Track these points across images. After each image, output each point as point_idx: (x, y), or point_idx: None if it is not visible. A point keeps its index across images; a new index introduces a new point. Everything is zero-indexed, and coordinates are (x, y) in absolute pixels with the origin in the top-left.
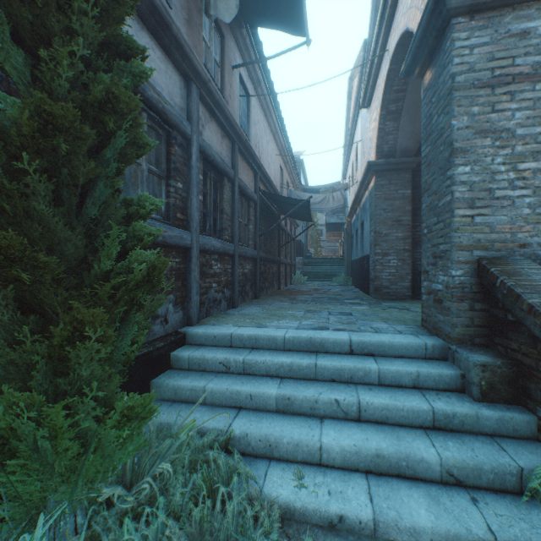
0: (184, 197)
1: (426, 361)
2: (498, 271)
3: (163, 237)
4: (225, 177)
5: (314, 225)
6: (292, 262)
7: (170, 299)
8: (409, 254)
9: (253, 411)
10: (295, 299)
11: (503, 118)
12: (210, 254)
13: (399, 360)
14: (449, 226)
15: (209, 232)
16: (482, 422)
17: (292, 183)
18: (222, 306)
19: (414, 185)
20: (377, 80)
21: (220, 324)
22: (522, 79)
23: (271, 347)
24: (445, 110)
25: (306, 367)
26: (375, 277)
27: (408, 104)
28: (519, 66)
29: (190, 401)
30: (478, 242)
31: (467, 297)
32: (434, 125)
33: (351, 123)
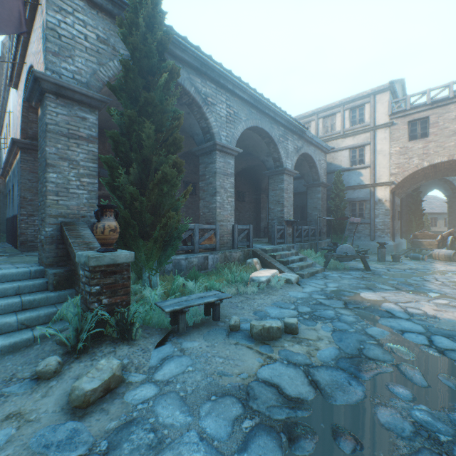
0: None
1: (30, 280)
2: (66, 229)
3: None
4: None
5: None
6: None
7: None
8: None
9: None
10: None
11: (75, 155)
12: None
13: (10, 282)
14: (46, 204)
15: None
16: (50, 299)
17: None
18: None
19: None
20: (22, 76)
21: None
22: (84, 139)
23: None
24: (45, 140)
25: None
26: (21, 233)
27: None
28: (82, 132)
29: None
30: (61, 213)
31: (56, 242)
32: (42, 144)
33: (3, 88)
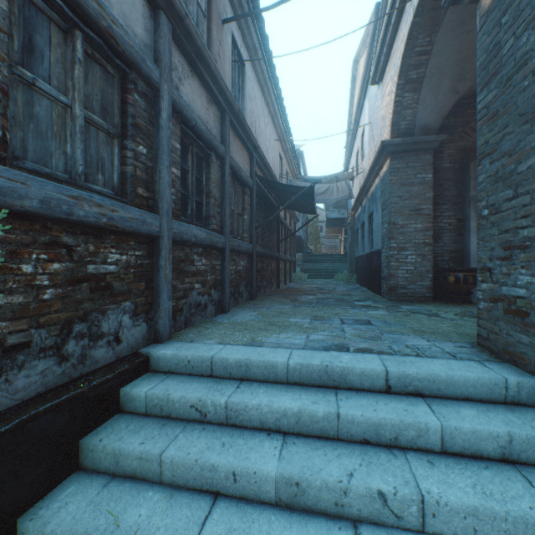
0: (150, 167)
1: (510, 409)
2: None
3: (109, 219)
4: (212, 153)
5: (317, 217)
6: (291, 258)
7: (125, 308)
8: (430, 249)
9: (237, 502)
10: (297, 301)
11: None
12: (190, 247)
13: (466, 406)
14: None
15: (190, 218)
16: None
17: (291, 175)
18: (208, 311)
19: (434, 169)
20: (393, 45)
21: (199, 339)
22: None
23: (269, 378)
24: None
25: (322, 418)
26: (390, 275)
27: (432, 70)
28: None
29: (138, 476)
30: None
31: None
32: (508, 54)
33: (356, 108)
